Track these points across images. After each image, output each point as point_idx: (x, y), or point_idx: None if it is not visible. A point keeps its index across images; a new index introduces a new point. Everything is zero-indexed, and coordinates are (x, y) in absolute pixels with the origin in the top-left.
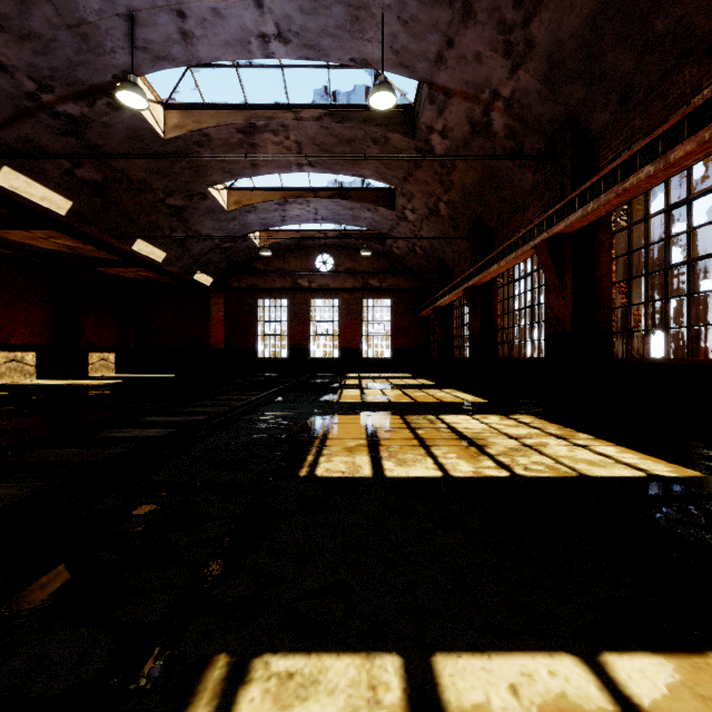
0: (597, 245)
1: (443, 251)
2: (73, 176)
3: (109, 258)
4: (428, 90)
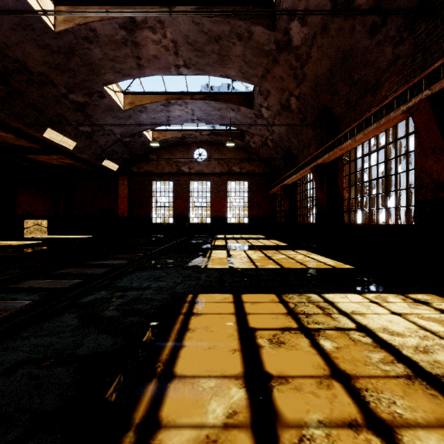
0: None
1: (289, 142)
2: None
3: (32, 146)
4: None
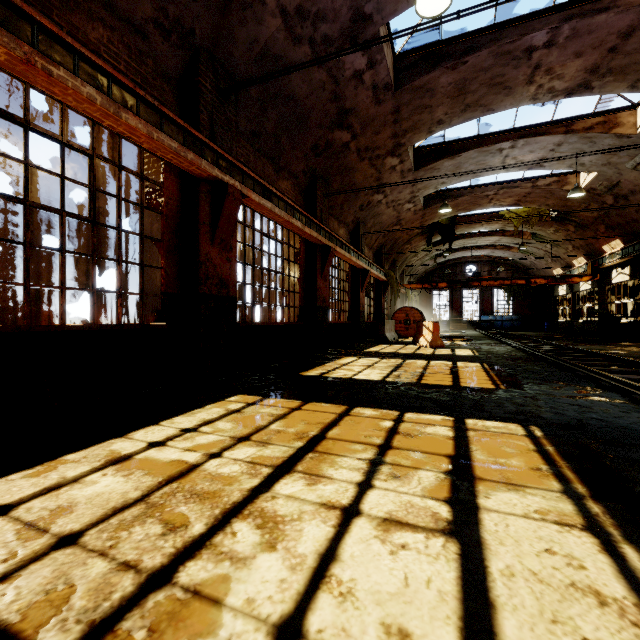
0: None
1: None
2: None
3: None
4: None
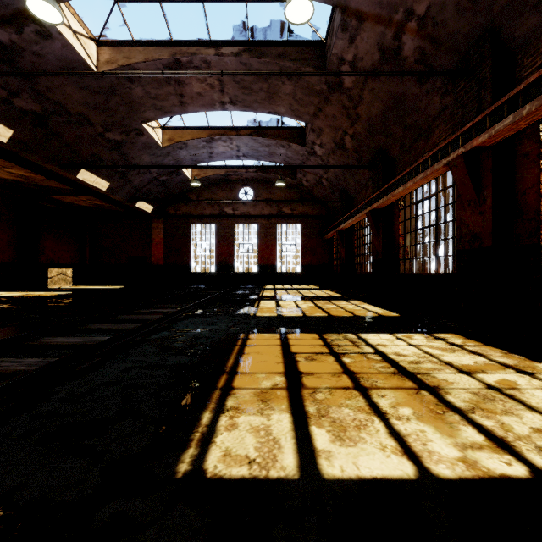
0: (520, 157)
1: (346, 182)
2: (11, 105)
3: (61, 187)
4: (341, 16)
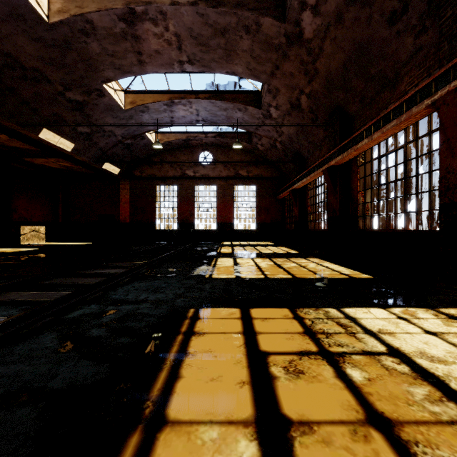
0: None
1: (299, 144)
2: None
3: (28, 148)
4: None
